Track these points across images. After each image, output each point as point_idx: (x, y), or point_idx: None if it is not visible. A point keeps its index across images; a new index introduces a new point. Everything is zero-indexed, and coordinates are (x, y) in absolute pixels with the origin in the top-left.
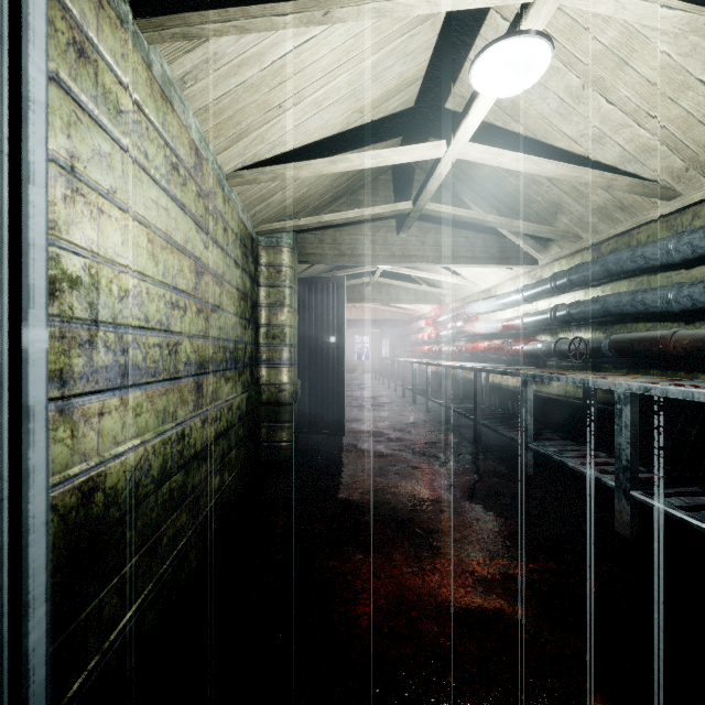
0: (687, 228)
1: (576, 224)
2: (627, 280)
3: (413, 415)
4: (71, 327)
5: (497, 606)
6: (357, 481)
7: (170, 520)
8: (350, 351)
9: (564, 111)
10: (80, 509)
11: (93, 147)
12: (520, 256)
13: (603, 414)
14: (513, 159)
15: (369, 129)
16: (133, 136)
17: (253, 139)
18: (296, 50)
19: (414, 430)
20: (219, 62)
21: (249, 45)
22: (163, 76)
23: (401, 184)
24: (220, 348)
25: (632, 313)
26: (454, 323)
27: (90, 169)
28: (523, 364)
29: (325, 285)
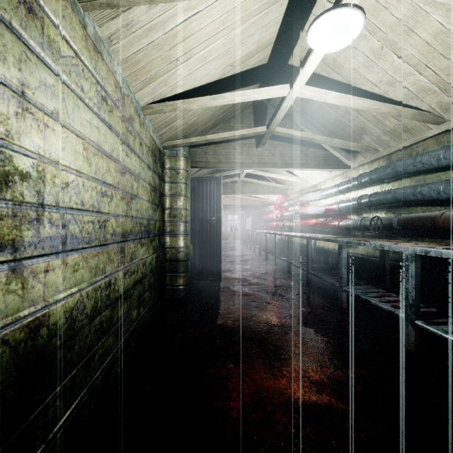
0: (451, 143)
1: (375, 141)
2: (409, 178)
3: (266, 268)
4: (21, 209)
5: (326, 402)
6: (229, 312)
7: (100, 343)
8: (225, 226)
9: (368, 65)
10: (28, 341)
11: (39, 79)
12: (337, 163)
13: (392, 267)
14: (335, 96)
15: (238, 78)
16: (72, 74)
17: (160, 82)
18: (188, 20)
19: (267, 277)
20: (135, 27)
21: (155, 15)
22: (95, 35)
23: (258, 115)
24: (137, 224)
25: (413, 200)
26: (293, 207)
27: (38, 95)
28: (339, 234)
29: (208, 182)
